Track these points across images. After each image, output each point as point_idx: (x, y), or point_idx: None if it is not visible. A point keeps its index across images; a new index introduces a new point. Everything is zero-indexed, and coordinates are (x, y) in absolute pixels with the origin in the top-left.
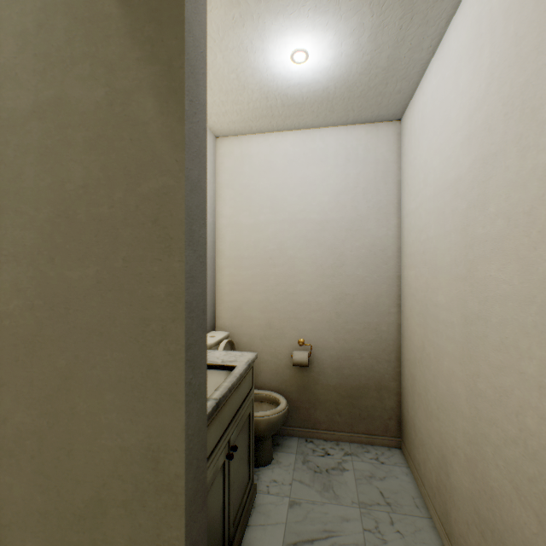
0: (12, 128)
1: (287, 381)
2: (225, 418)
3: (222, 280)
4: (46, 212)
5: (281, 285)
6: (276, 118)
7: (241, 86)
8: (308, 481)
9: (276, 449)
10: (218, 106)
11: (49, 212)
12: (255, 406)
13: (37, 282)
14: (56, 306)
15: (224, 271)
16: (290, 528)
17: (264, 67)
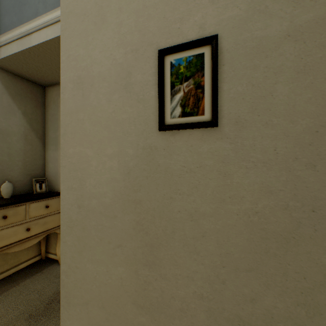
0: (259, 53)
1: None
2: None
3: None
4: (303, 123)
5: None
6: None
7: None
8: None
9: None
10: None
11: (306, 123)
12: None
13: (291, 186)
14: (316, 208)
15: None
16: None
17: None
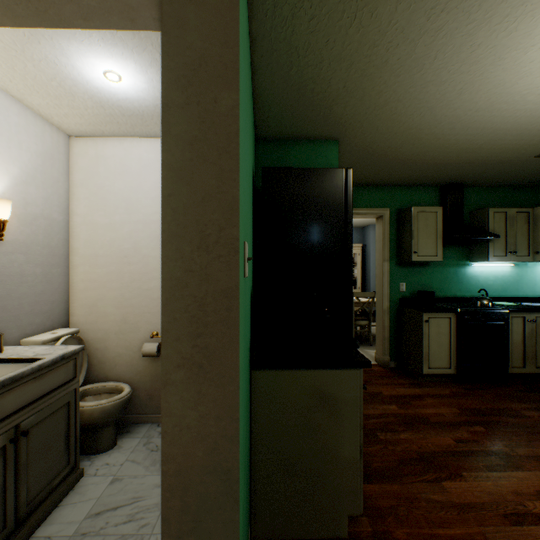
0: None
1: (142, 372)
2: (8, 405)
3: (76, 277)
4: None
5: (137, 282)
6: (124, 125)
7: (69, 93)
8: (140, 460)
9: (124, 436)
10: (55, 108)
11: None
12: (104, 398)
13: None
14: None
15: (79, 269)
16: (101, 501)
17: (83, 80)
